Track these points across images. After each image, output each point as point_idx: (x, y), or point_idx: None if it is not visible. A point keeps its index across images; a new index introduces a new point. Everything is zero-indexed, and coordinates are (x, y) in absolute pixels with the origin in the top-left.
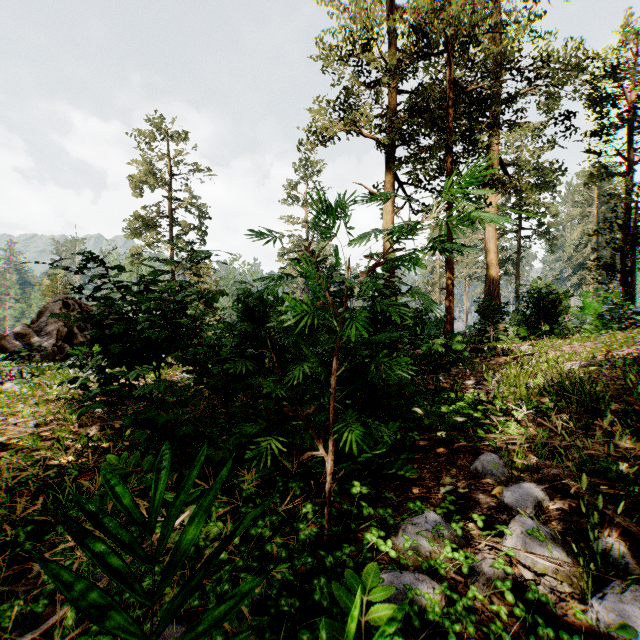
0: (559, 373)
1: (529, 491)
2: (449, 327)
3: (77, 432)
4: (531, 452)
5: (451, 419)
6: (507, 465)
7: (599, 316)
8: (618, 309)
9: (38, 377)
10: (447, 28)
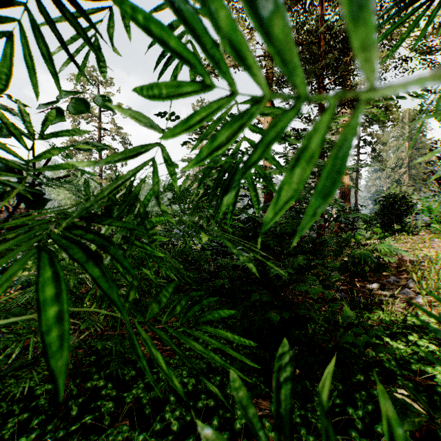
0: None
1: None
2: (321, 226)
3: None
4: None
5: None
6: None
7: (440, 217)
8: None
9: None
10: None
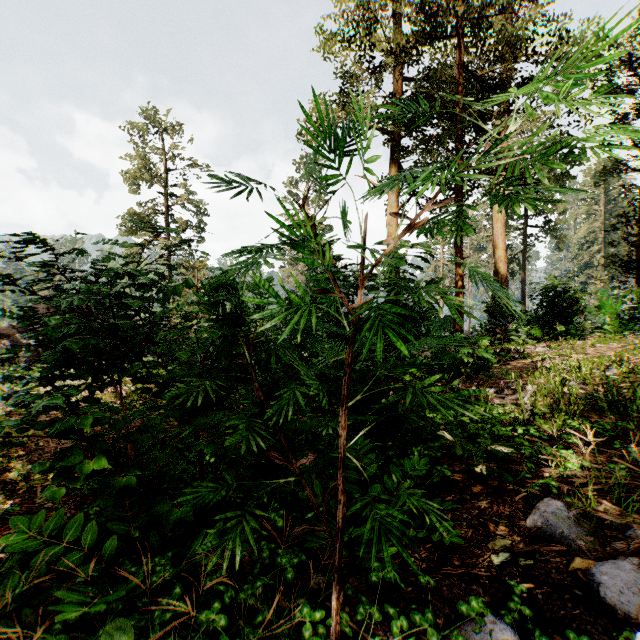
0: (604, 383)
1: (635, 576)
2: (459, 328)
3: (24, 457)
4: (603, 496)
5: (491, 448)
6: (579, 520)
7: (618, 316)
8: (639, 308)
9: (12, 383)
10: (458, 5)
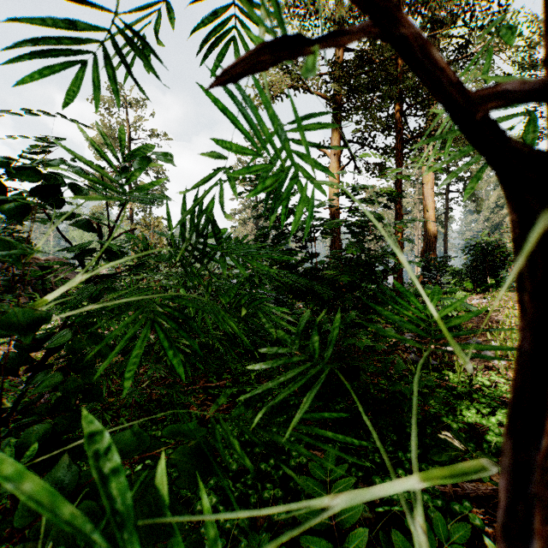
0: None
1: None
2: (399, 280)
3: None
4: None
5: None
6: None
7: None
8: None
9: None
10: None
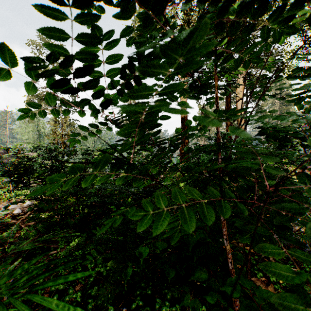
0: None
1: None
2: None
3: None
4: None
5: None
6: None
7: None
8: None
9: None
10: None
